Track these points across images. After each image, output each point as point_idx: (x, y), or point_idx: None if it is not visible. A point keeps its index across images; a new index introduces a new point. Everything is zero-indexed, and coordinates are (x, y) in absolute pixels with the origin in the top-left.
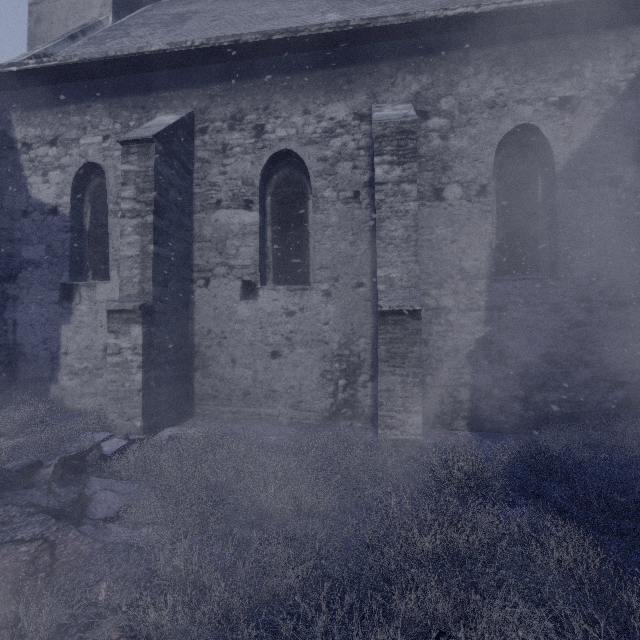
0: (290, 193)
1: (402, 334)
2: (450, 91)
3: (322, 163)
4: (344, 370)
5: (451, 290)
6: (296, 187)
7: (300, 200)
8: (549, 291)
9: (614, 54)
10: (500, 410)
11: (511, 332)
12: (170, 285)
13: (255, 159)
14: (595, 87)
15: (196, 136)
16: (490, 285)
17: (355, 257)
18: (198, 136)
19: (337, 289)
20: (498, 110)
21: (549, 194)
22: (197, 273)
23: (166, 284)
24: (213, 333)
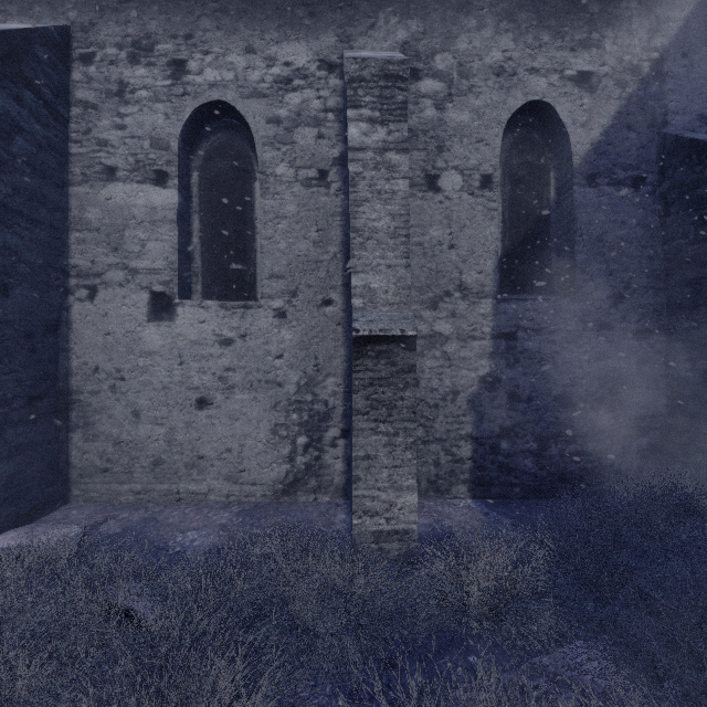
0: (228, 169)
1: (388, 372)
2: (447, 46)
3: (273, 126)
4: (305, 423)
5: (449, 312)
6: (237, 161)
7: (243, 180)
8: (566, 315)
9: (637, 26)
10: (509, 469)
11: (522, 367)
12: (15, 293)
13: (171, 110)
14: (617, 64)
15: (74, 65)
16: (497, 306)
17: (321, 263)
18: (78, 66)
19: (295, 307)
20: (506, 78)
21: (564, 194)
22: (76, 279)
23: (5, 291)
24: (102, 372)
